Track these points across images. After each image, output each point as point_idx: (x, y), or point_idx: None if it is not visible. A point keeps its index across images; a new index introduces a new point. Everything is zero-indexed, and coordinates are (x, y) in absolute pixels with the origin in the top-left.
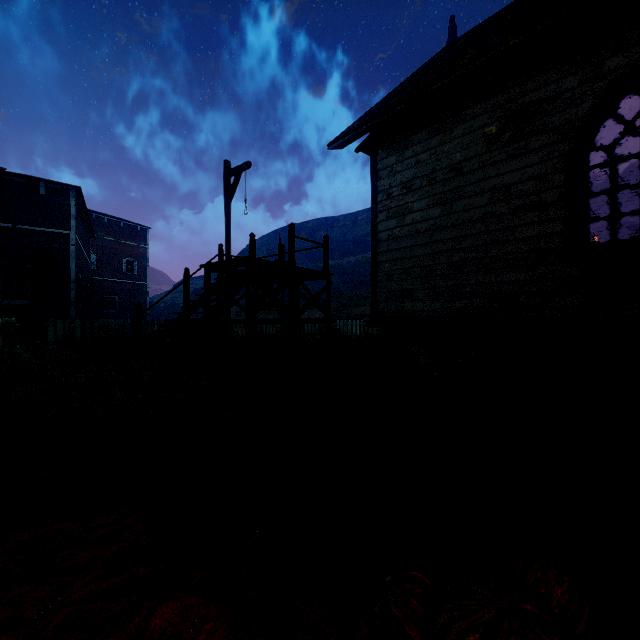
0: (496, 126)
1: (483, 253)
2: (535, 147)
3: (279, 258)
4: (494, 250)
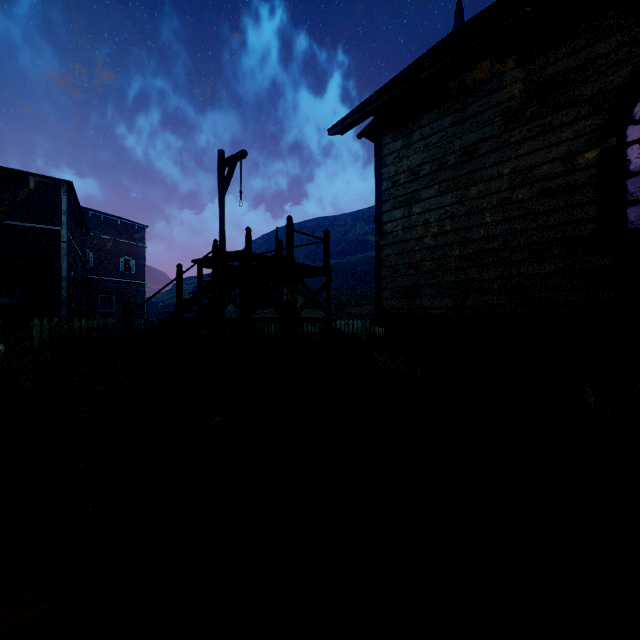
0: (516, 102)
1: (501, 244)
2: (562, 123)
3: (276, 253)
4: (514, 240)
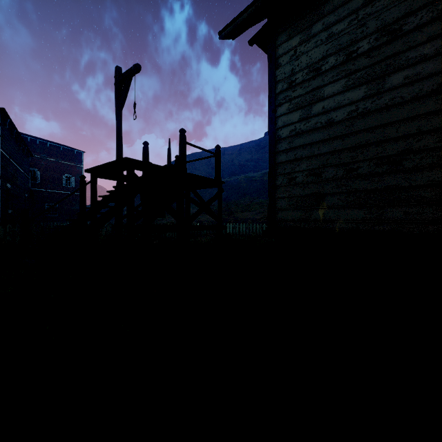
0: None
1: (440, 140)
2: None
3: (168, 163)
4: None
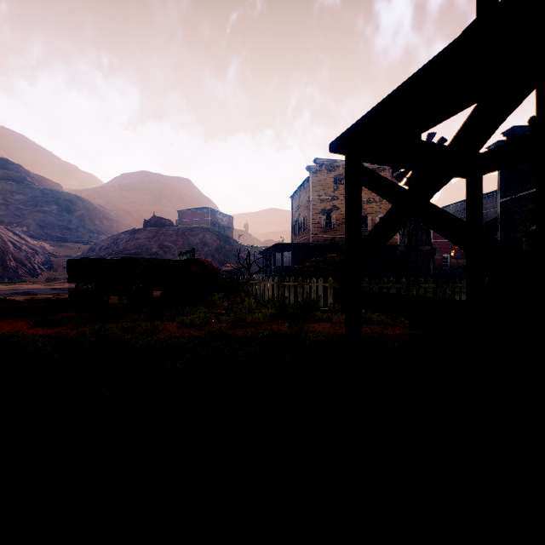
0: None
1: None
2: None
3: None
4: None
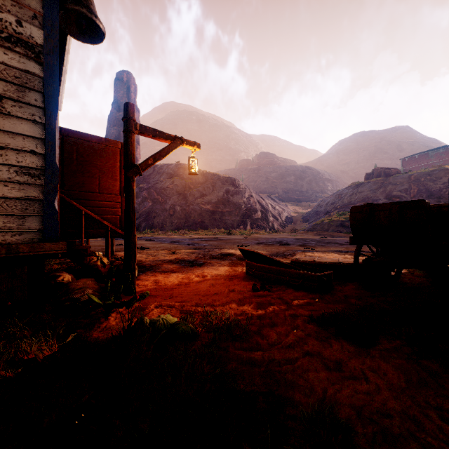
0: None
1: None
2: None
3: None
4: None
